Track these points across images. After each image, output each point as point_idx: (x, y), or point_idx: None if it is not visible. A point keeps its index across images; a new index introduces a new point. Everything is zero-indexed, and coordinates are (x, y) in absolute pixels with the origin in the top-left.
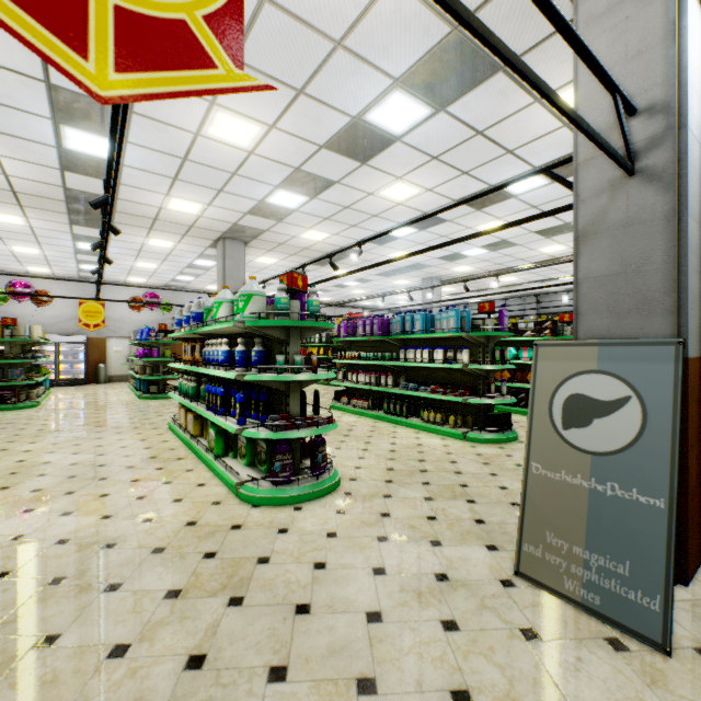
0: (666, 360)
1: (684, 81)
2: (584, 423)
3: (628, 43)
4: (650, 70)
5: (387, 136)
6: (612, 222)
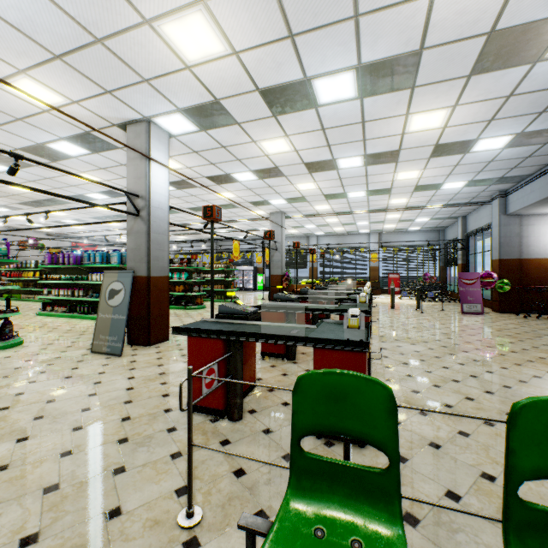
0: (131, 277)
1: (150, 192)
2: (113, 297)
3: (138, 173)
4: (143, 185)
5: (66, 154)
6: (135, 231)
